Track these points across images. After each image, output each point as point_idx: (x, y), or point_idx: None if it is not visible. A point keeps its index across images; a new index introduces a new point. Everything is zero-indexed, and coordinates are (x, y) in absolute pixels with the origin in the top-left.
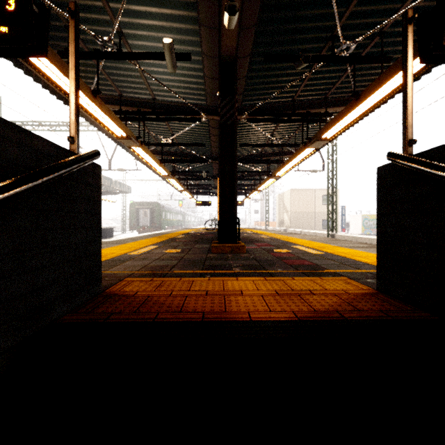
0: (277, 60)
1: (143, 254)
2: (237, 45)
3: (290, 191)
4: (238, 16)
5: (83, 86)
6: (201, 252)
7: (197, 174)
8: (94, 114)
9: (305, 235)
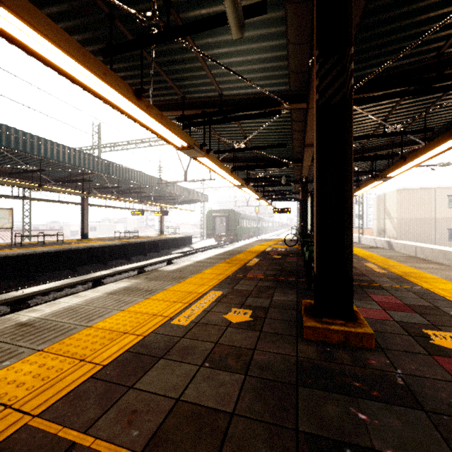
0: None
1: (192, 328)
2: None
3: (395, 192)
4: None
5: (120, 85)
6: (284, 326)
7: (274, 180)
8: (144, 122)
9: (443, 265)
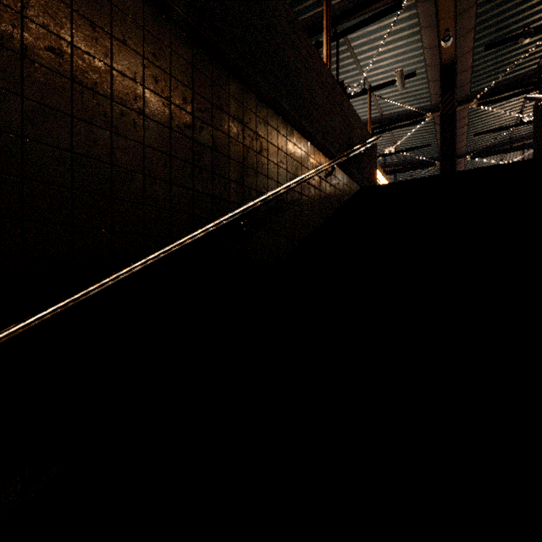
0: (499, 45)
1: None
2: (455, 52)
3: None
4: (454, 35)
5: None
6: None
7: None
8: None
9: None
